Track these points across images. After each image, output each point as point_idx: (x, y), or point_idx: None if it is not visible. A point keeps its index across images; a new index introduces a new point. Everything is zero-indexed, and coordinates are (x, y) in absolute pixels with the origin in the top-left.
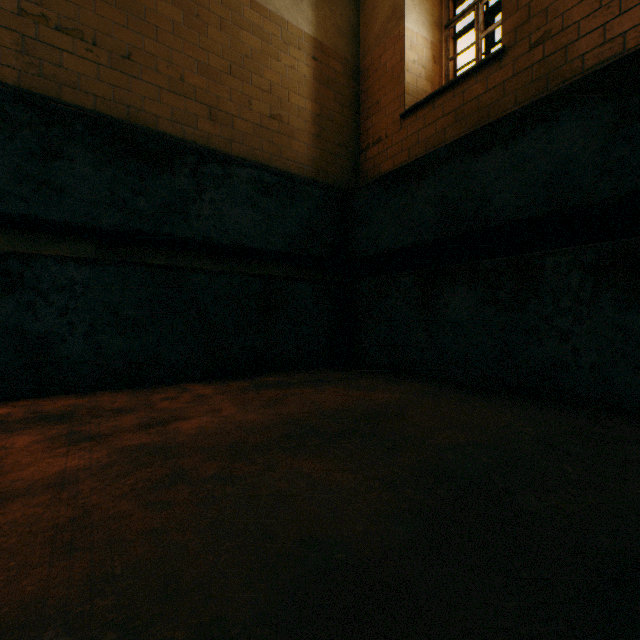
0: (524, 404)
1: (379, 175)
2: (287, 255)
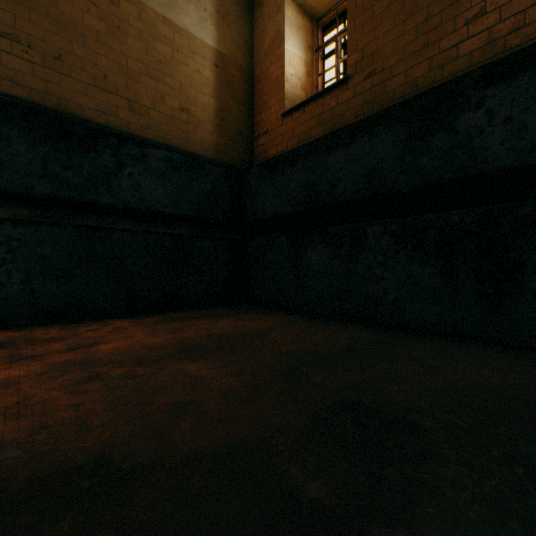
0: (352, 327)
1: (267, 158)
2: (194, 218)
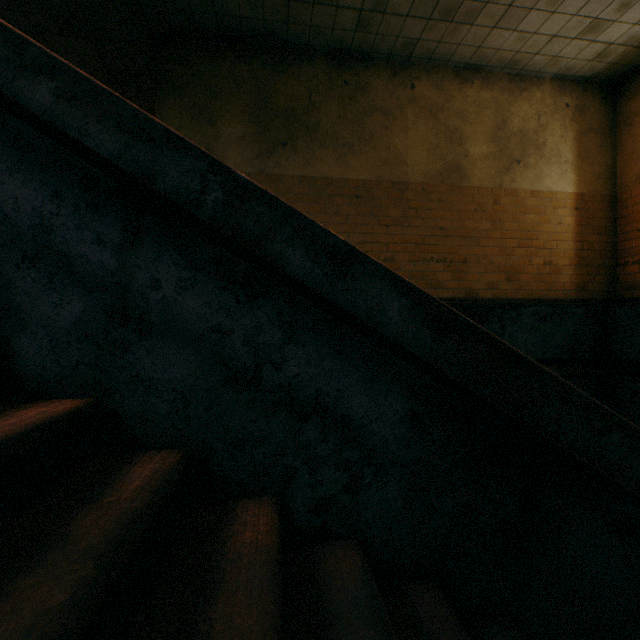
0: None
1: (639, 290)
2: (557, 360)
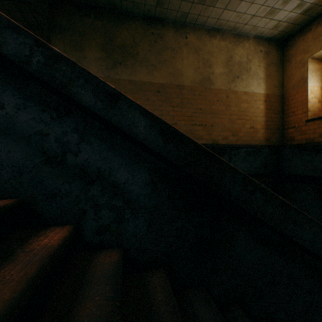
0: None
1: (294, 140)
2: (256, 174)
